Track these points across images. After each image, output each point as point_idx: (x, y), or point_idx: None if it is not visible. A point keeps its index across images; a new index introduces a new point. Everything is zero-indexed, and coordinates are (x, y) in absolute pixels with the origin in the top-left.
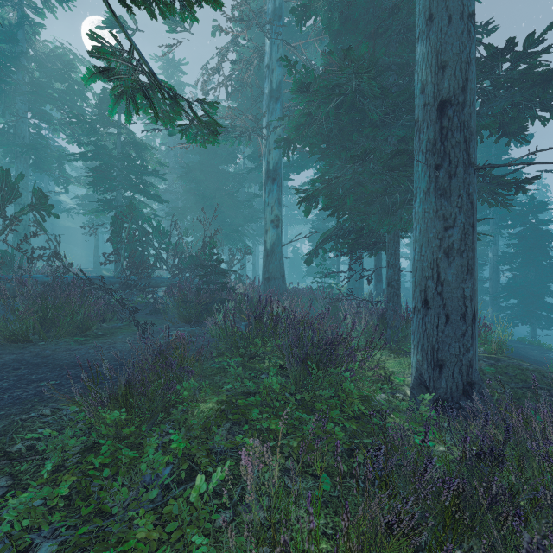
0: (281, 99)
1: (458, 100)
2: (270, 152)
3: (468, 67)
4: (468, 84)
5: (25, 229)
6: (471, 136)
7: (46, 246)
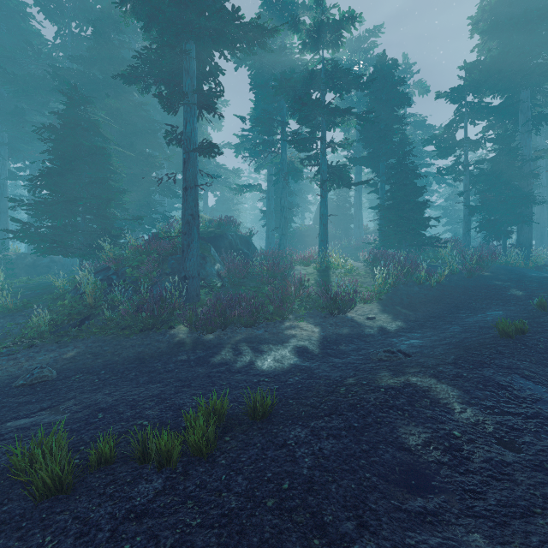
0: None
1: (539, 218)
2: None
3: (541, 214)
4: (541, 216)
5: None
6: (541, 223)
7: None
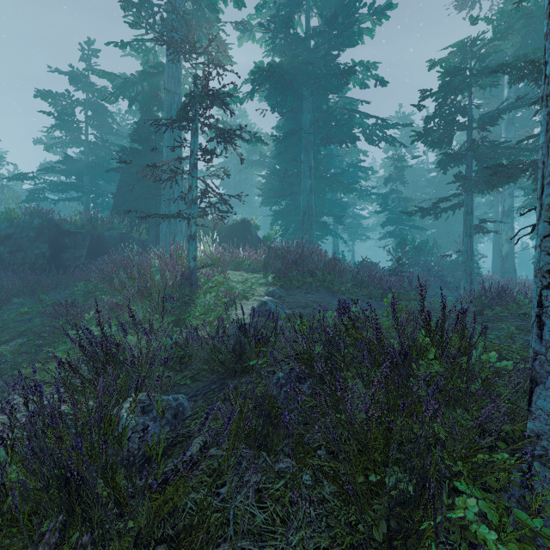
0: None
1: None
2: (505, 200)
3: None
4: None
5: (338, 248)
6: None
7: None
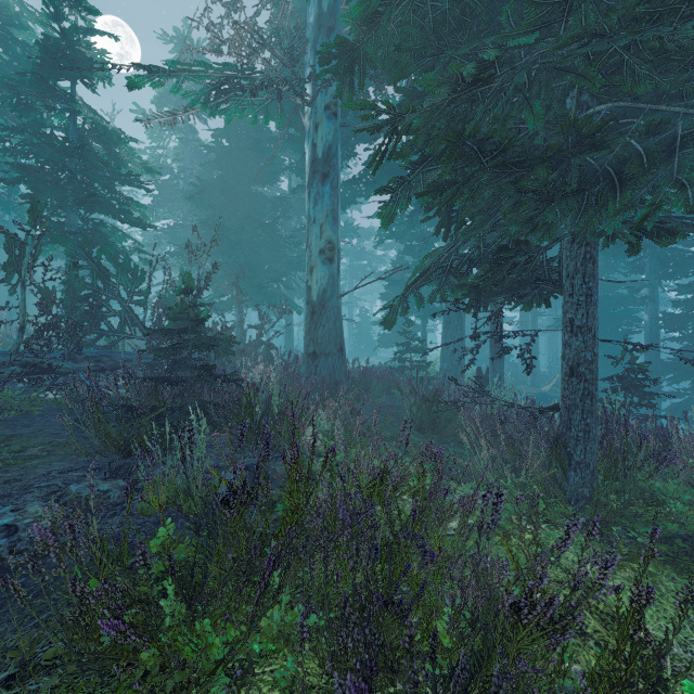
0: (337, 31)
1: None
2: (318, 127)
3: None
4: None
5: None
6: None
7: (10, 305)
